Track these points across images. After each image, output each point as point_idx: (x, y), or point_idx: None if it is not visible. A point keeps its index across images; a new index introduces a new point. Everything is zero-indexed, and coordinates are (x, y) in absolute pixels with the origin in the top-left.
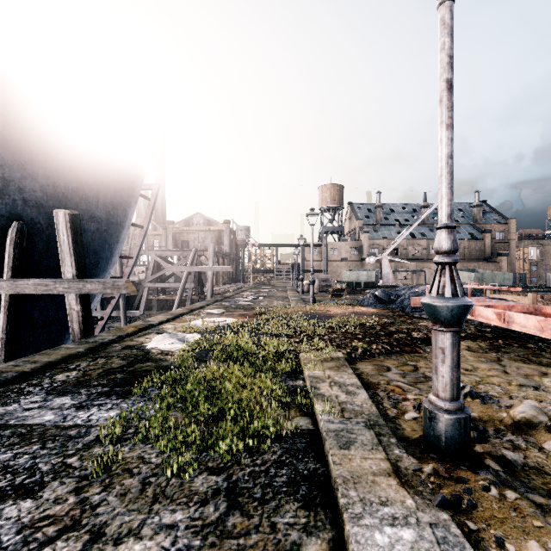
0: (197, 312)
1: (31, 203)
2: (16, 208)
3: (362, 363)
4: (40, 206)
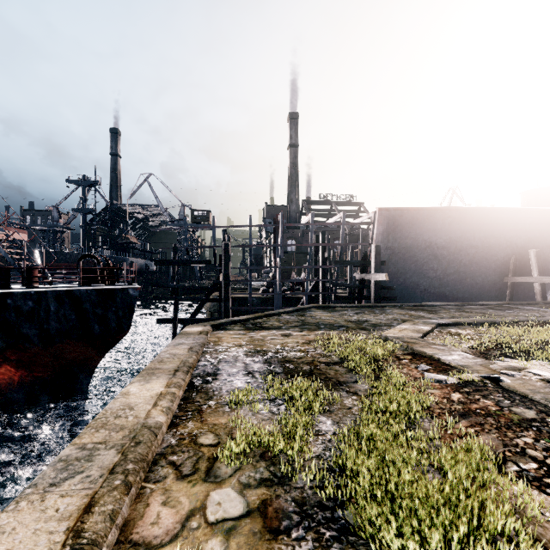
0: None
1: (519, 247)
2: (513, 250)
3: None
4: (522, 247)
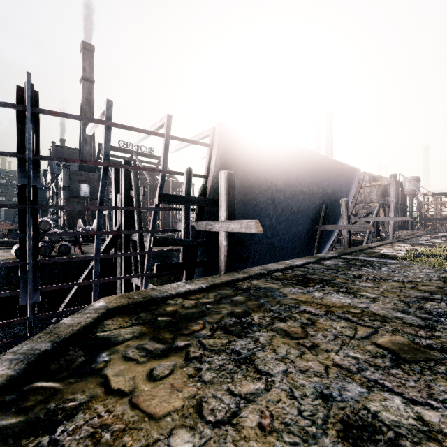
0: (390, 244)
1: (327, 197)
2: (324, 200)
3: None
4: (329, 197)
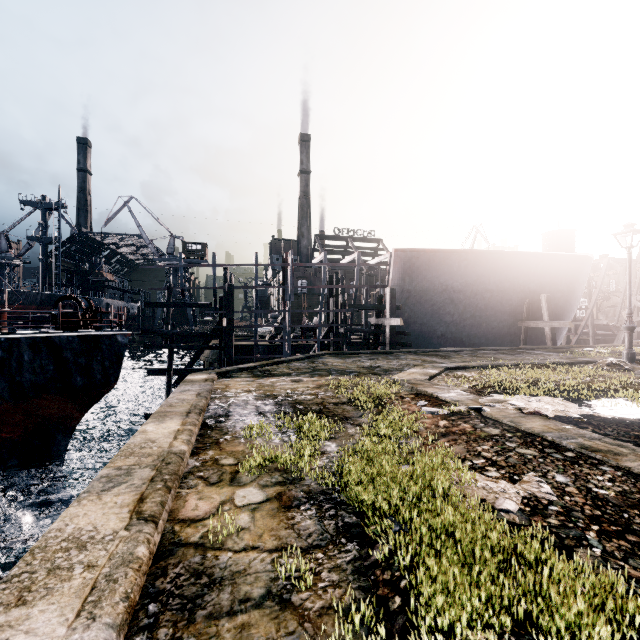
0: None
1: (532, 292)
2: (527, 295)
3: None
4: (535, 292)
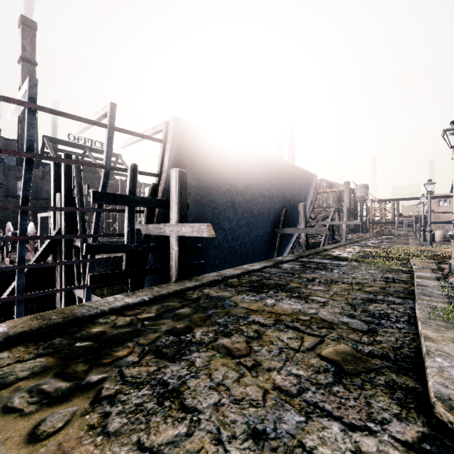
0: (343, 247)
1: (287, 201)
2: (284, 203)
3: (445, 265)
4: (288, 201)
